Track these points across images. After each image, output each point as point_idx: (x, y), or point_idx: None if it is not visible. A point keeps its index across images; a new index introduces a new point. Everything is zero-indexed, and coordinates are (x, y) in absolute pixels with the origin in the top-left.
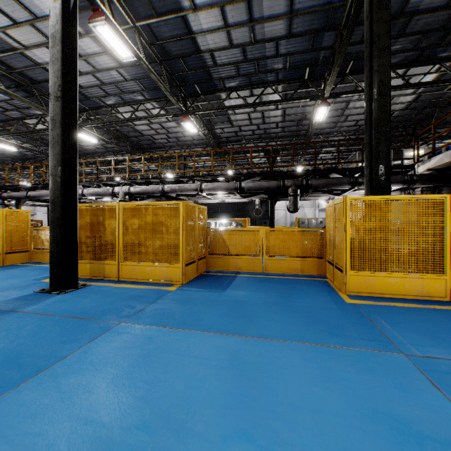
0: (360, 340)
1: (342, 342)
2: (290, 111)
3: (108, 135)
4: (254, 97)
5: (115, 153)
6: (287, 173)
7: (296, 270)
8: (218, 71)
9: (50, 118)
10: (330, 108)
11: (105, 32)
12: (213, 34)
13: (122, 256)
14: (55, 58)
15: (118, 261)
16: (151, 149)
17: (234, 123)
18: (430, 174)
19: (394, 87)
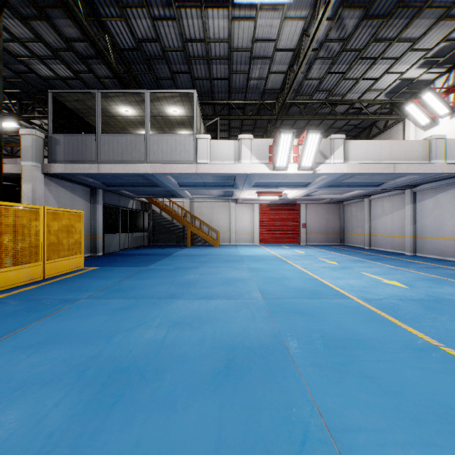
0: (57, 305)
1: (54, 310)
2: None
3: None
4: None
5: None
6: None
7: None
8: None
9: None
10: None
11: None
12: None
13: None
14: None
15: None
16: None
17: None
18: None
19: None
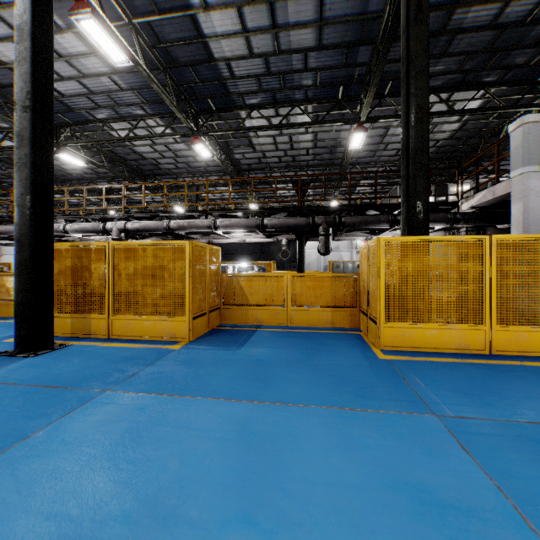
0: (390, 401)
1: (370, 405)
2: (322, 136)
3: (99, 157)
4: (279, 118)
5: (109, 180)
6: (318, 208)
7: (326, 322)
8: (237, 84)
9: (16, 133)
10: (367, 134)
11: (91, 28)
12: (229, 39)
13: (113, 309)
14: (23, 57)
15: (108, 315)
16: (156, 175)
17: (257, 148)
18: (475, 212)
19: (437, 113)
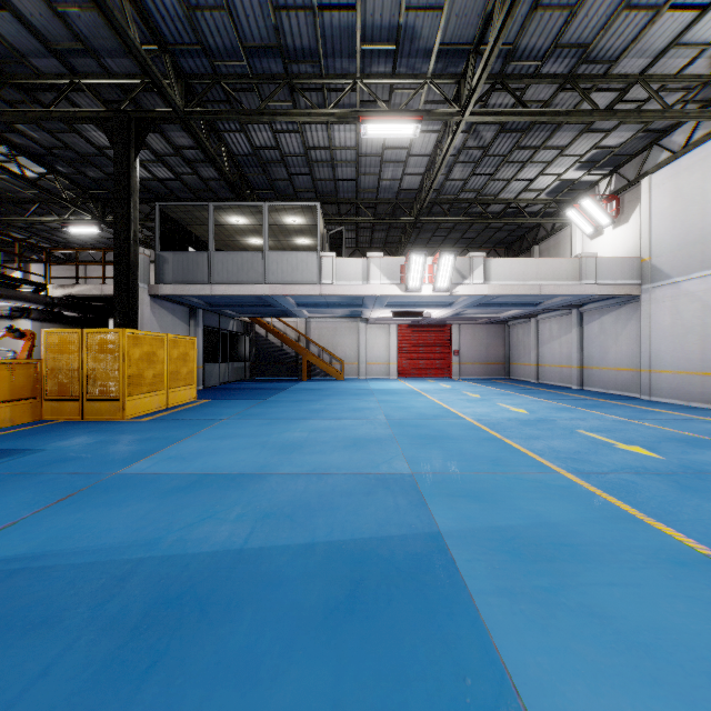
0: (207, 423)
1: (209, 425)
2: None
3: None
4: None
5: None
6: None
7: (7, 421)
8: None
9: None
10: None
11: None
12: None
13: None
14: None
15: None
16: None
17: None
18: (69, 300)
19: (13, 172)
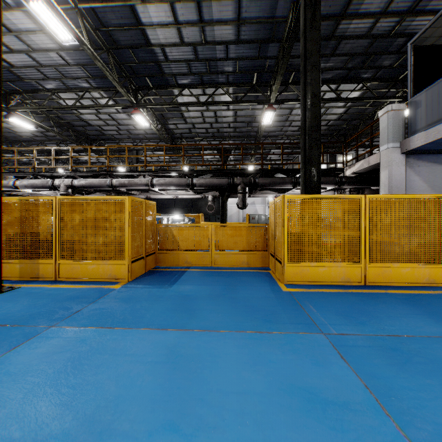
0: (290, 324)
1: (274, 328)
2: (241, 113)
3: (48, 122)
4: (206, 96)
5: (57, 143)
6: (237, 171)
7: (243, 263)
8: (170, 67)
9: None
10: (276, 113)
11: (40, 8)
12: (163, 28)
13: (59, 255)
14: None
15: (55, 260)
16: (100, 140)
17: (187, 120)
18: (355, 177)
19: (328, 100)
